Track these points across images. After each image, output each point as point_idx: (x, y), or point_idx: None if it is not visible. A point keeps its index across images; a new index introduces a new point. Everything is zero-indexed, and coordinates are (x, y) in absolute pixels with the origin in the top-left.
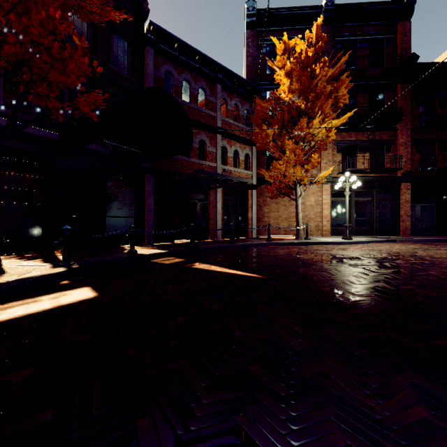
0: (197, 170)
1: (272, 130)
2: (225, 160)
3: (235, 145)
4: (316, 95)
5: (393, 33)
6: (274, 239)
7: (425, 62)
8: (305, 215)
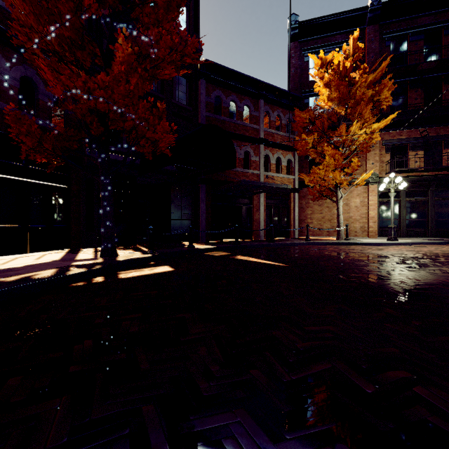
0: (241, 181)
1: (311, 138)
2: (268, 167)
3: (277, 153)
4: (356, 101)
5: None
6: (315, 239)
7: None
8: (349, 216)
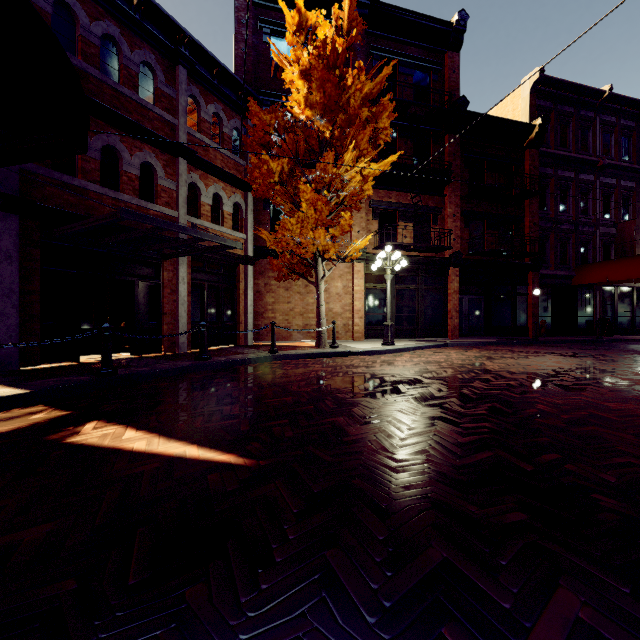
0: (119, 210)
1: (278, 163)
2: (196, 208)
3: (215, 185)
4: (348, 118)
5: (440, 64)
6: (282, 347)
7: (475, 112)
8: (329, 308)
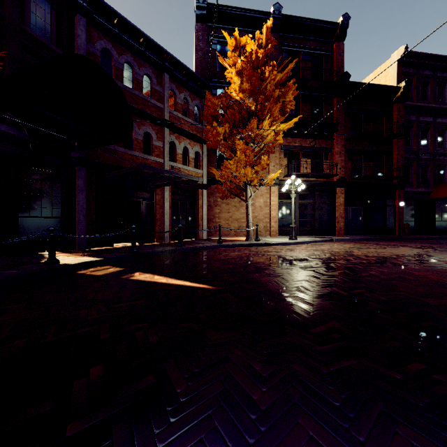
0: (139, 165)
1: (222, 128)
2: (173, 156)
3: (184, 141)
4: (266, 97)
5: (330, 51)
6: (224, 240)
7: (355, 81)
8: (255, 216)
